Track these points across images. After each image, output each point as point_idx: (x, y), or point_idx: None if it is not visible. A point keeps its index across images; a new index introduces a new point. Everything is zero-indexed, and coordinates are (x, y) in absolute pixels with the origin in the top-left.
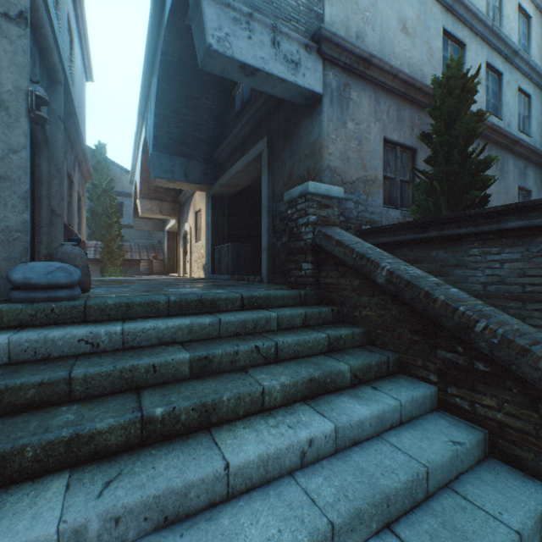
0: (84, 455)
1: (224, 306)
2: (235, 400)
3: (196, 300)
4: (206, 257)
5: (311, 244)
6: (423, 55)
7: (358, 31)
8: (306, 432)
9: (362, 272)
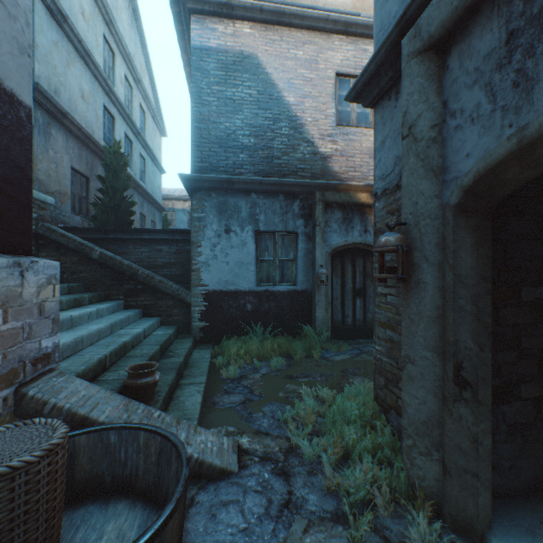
0: None
1: None
2: None
3: None
4: None
5: (35, 233)
6: (94, 118)
7: (57, 89)
8: (90, 309)
9: (84, 253)
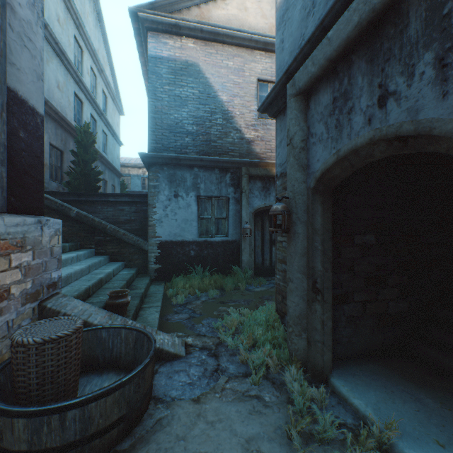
0: None
1: None
2: None
3: None
4: None
5: None
6: (67, 103)
7: None
8: (72, 255)
9: (63, 212)
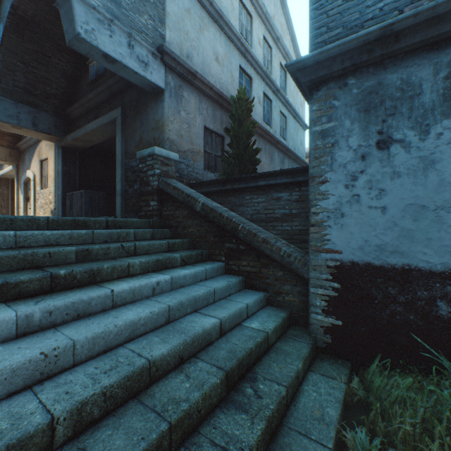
0: (12, 295)
1: (94, 226)
2: (111, 268)
3: (71, 220)
4: (55, 202)
5: (157, 188)
6: (228, 79)
7: (188, 53)
8: (156, 278)
9: (189, 205)
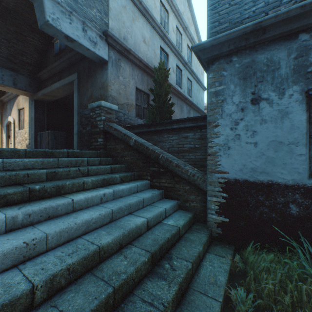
0: (1, 203)
1: (58, 155)
2: (72, 185)
3: (42, 151)
4: (29, 139)
5: (103, 130)
6: (152, 55)
7: (125, 36)
8: (103, 191)
9: (125, 141)
